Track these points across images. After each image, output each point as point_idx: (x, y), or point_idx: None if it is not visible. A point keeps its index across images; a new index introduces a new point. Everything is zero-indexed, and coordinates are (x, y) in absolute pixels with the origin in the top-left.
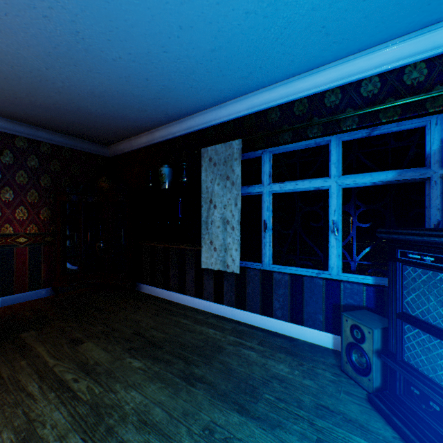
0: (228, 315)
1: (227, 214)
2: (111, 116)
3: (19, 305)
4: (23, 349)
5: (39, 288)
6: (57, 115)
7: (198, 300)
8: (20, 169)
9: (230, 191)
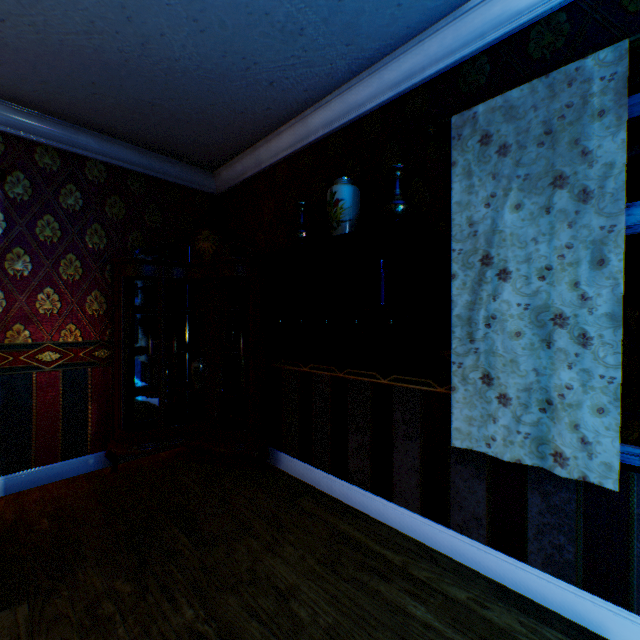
0: (545, 599)
1: (556, 296)
2: (218, 68)
3: (39, 493)
4: None
5: (82, 454)
6: (103, 78)
7: (431, 524)
8: (44, 211)
9: (572, 221)
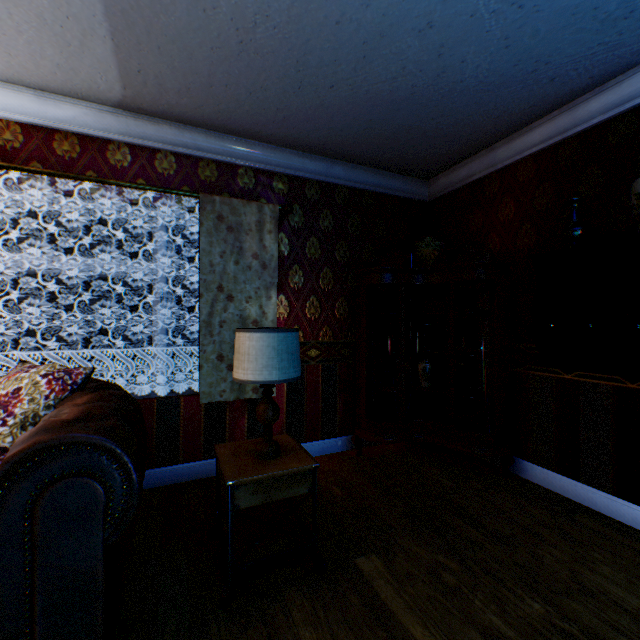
0: None
1: None
2: (500, 78)
3: None
4: (392, 636)
5: (332, 436)
6: (381, 114)
7: None
8: (310, 234)
9: None
